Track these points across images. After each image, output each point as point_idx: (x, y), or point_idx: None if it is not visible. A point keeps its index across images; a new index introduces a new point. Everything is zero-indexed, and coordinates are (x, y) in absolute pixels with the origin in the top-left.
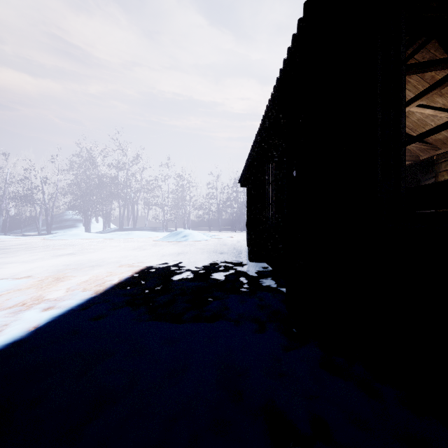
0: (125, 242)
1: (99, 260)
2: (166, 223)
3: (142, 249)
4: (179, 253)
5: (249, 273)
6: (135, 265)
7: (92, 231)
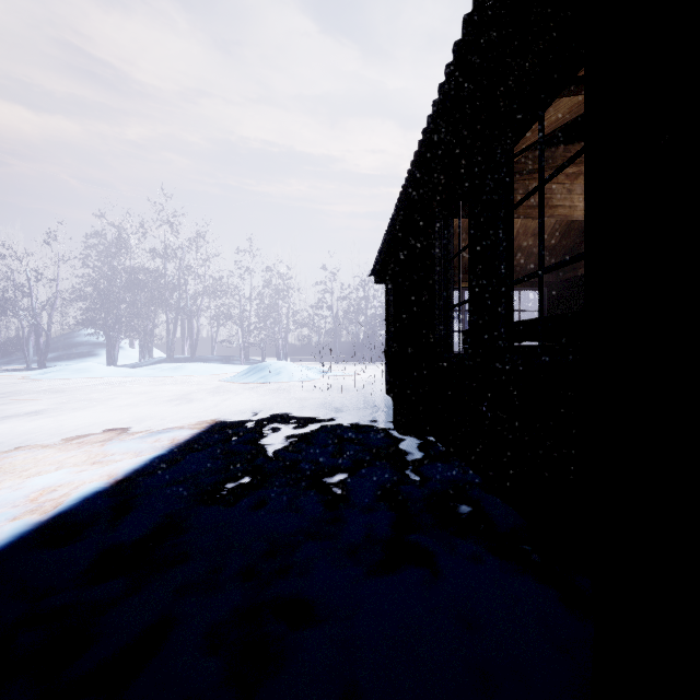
0: (165, 384)
1: (78, 428)
2: (246, 349)
3: (187, 400)
4: (255, 410)
5: (403, 472)
6: (143, 447)
7: (122, 362)
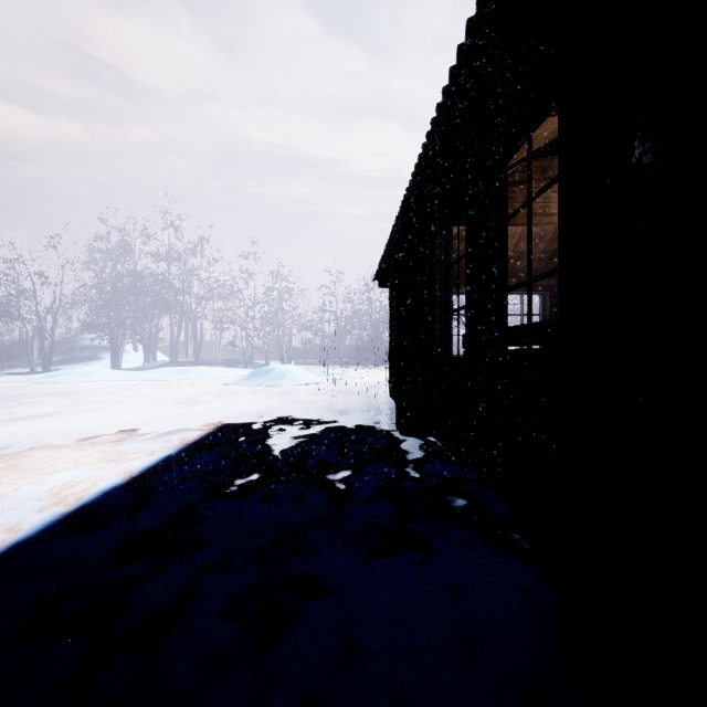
0: (171, 387)
1: (90, 430)
2: (250, 353)
3: (193, 403)
4: (261, 413)
5: (404, 470)
6: (154, 446)
7: (125, 366)
